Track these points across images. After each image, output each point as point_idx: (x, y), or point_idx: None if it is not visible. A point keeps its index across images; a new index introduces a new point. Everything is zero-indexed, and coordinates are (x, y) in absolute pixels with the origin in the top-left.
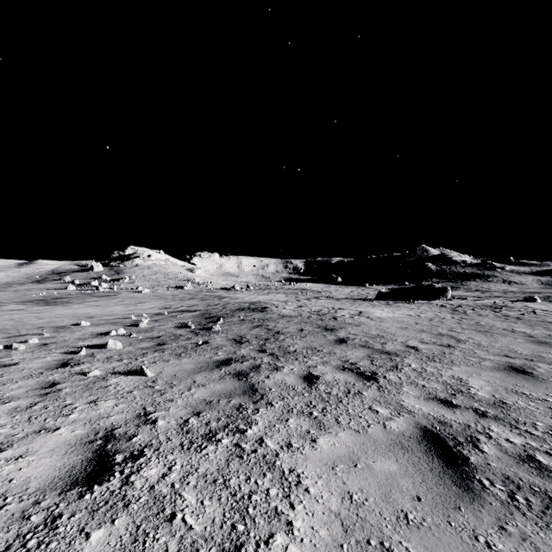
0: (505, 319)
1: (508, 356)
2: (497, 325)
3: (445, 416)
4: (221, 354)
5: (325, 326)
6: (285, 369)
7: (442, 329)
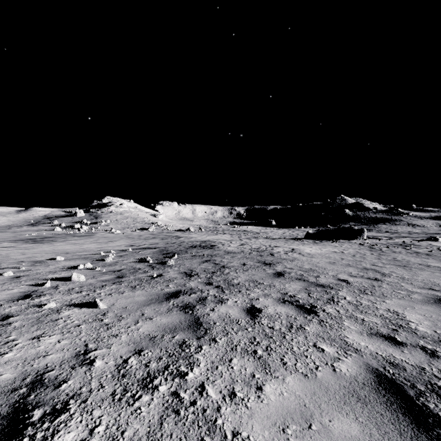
0: (417, 255)
1: (433, 289)
2: (412, 260)
3: (394, 355)
4: (171, 286)
5: (264, 261)
6: (229, 302)
7: (365, 263)
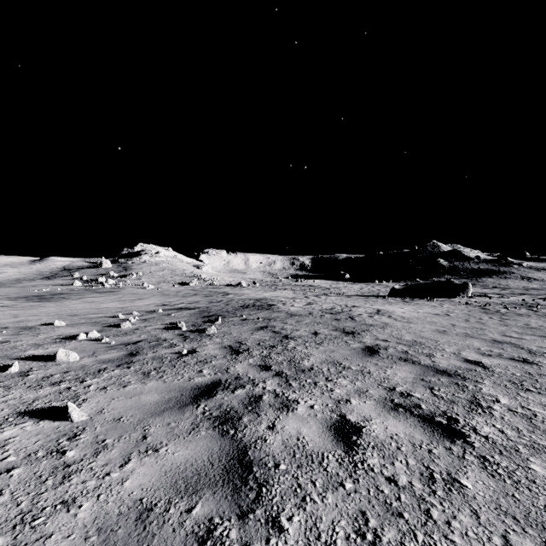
0: None
1: None
2: None
3: None
4: (207, 372)
5: (343, 328)
6: (300, 407)
7: (491, 333)
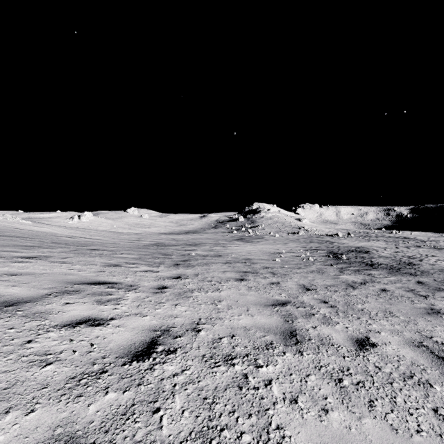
0: None
1: None
2: None
3: (430, 281)
4: (353, 265)
5: (408, 263)
6: (380, 270)
7: None
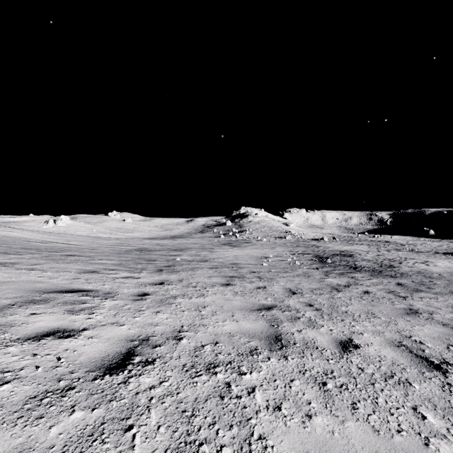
0: None
1: None
2: None
3: (409, 283)
4: (337, 268)
5: (389, 266)
6: (363, 273)
7: None
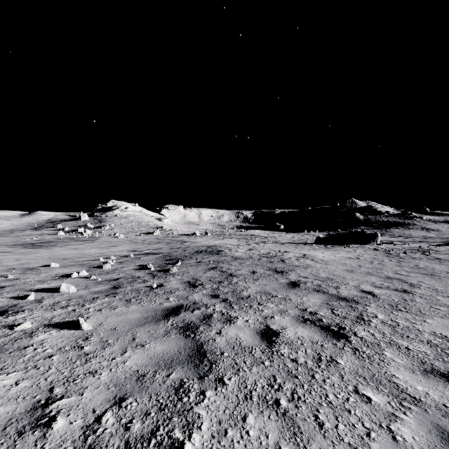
0: (440, 262)
1: None
2: (437, 268)
3: None
4: (172, 299)
5: (275, 268)
6: (238, 321)
7: (387, 271)
